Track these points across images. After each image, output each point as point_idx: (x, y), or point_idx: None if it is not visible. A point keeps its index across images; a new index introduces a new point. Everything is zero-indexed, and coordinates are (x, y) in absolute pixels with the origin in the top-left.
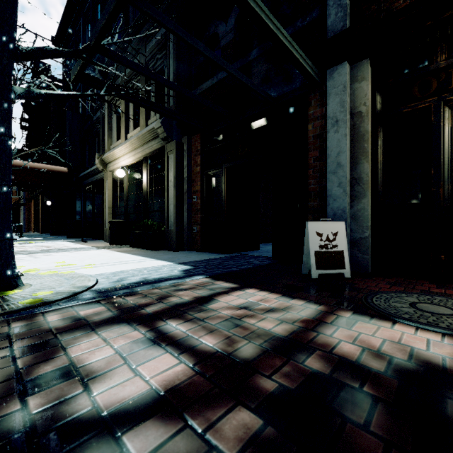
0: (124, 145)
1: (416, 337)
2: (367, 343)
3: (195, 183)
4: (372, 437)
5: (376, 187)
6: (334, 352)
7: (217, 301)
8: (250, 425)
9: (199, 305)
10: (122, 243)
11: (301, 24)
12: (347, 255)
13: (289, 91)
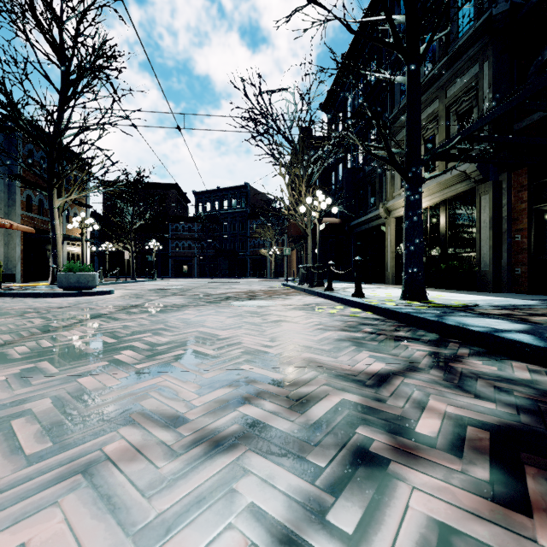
0: None
1: None
2: None
3: (518, 221)
4: None
5: None
6: None
7: None
8: None
9: None
10: None
11: None
12: None
13: None
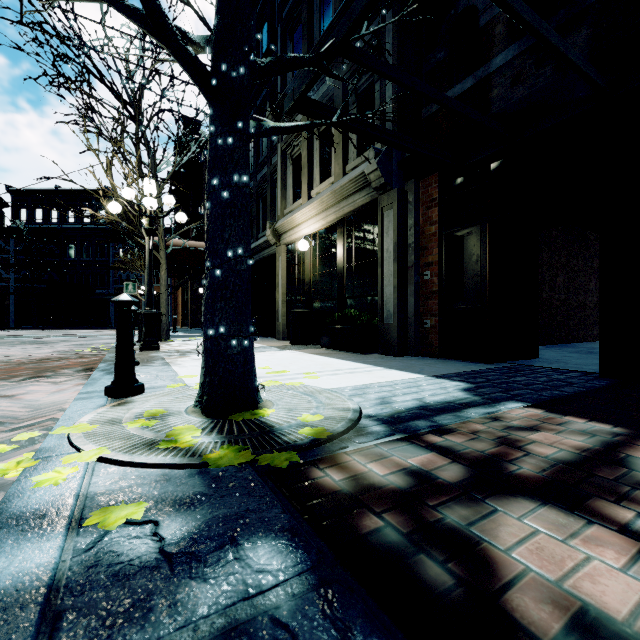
0: (309, 206)
1: None
2: None
3: (428, 251)
4: None
5: None
6: None
7: None
8: None
9: (617, 468)
10: (308, 342)
11: None
12: None
13: None
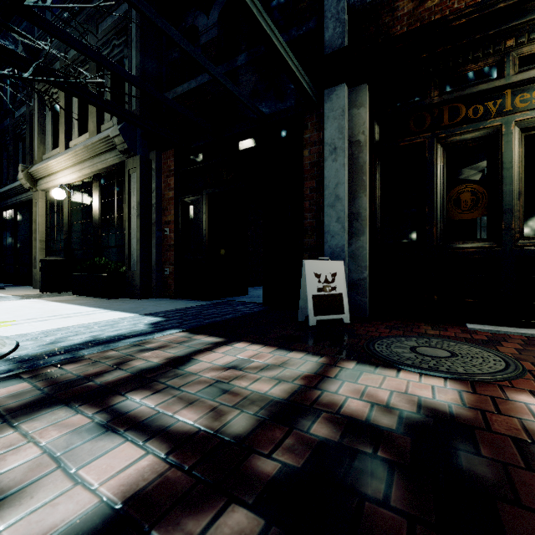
0: (64, 155)
1: (421, 384)
2: (374, 397)
3: (167, 212)
4: (393, 514)
5: (374, 224)
6: (341, 413)
7: (198, 362)
8: (247, 529)
9: (174, 368)
10: (62, 289)
11: (296, 33)
12: (347, 298)
13: (283, 109)
